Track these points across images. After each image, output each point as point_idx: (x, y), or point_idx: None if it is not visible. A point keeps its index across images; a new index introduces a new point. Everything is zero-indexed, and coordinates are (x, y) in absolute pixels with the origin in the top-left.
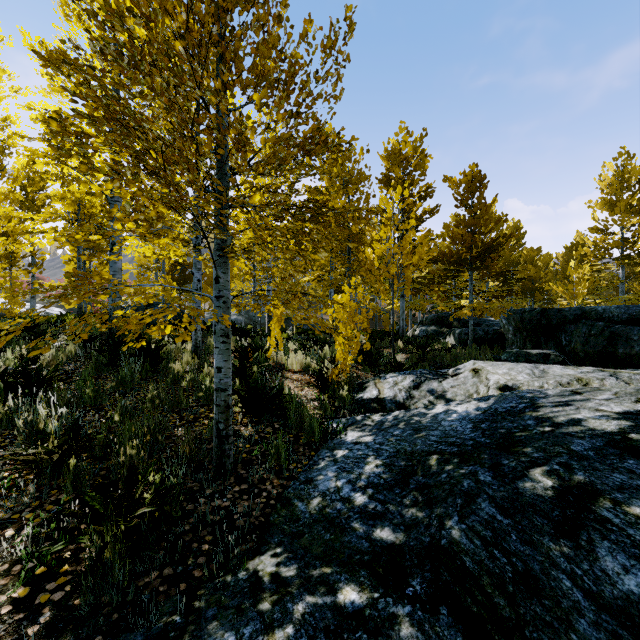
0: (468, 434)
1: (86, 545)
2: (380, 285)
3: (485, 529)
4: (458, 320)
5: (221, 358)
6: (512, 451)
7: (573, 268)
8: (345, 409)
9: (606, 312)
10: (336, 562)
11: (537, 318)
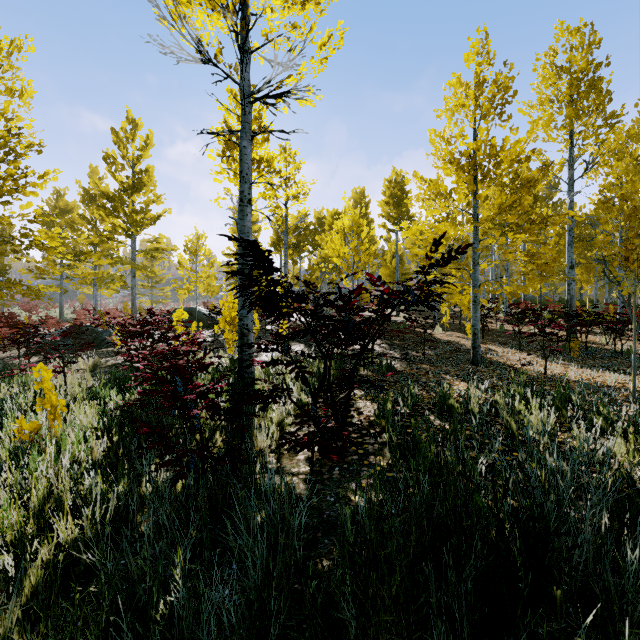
0: None
1: None
2: None
3: None
4: None
5: None
6: None
7: None
8: None
9: None
10: None
11: None
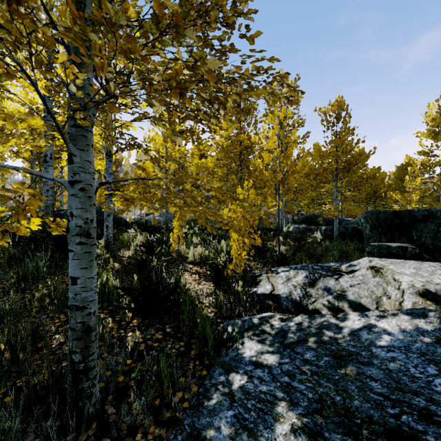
0: None
1: None
2: (268, 189)
3: None
4: (323, 220)
5: (77, 265)
6: None
7: None
8: (240, 306)
9: None
10: None
11: (391, 218)
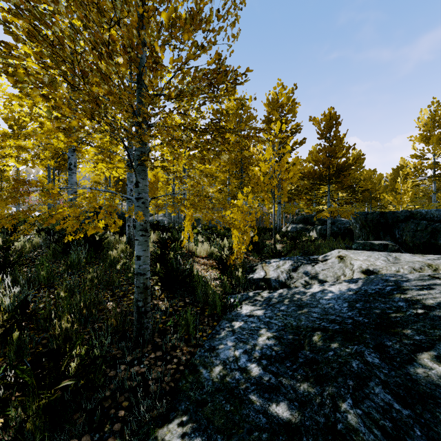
0: (346, 313)
1: (11, 417)
2: (265, 194)
3: (383, 418)
4: (319, 220)
5: (140, 248)
6: (392, 332)
7: (399, 183)
8: (240, 286)
9: (428, 214)
10: (236, 438)
11: (377, 218)
